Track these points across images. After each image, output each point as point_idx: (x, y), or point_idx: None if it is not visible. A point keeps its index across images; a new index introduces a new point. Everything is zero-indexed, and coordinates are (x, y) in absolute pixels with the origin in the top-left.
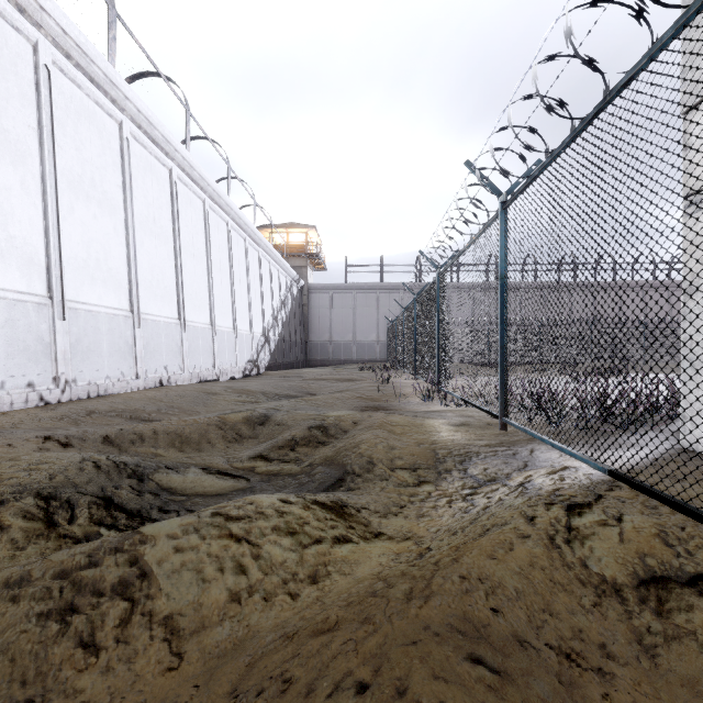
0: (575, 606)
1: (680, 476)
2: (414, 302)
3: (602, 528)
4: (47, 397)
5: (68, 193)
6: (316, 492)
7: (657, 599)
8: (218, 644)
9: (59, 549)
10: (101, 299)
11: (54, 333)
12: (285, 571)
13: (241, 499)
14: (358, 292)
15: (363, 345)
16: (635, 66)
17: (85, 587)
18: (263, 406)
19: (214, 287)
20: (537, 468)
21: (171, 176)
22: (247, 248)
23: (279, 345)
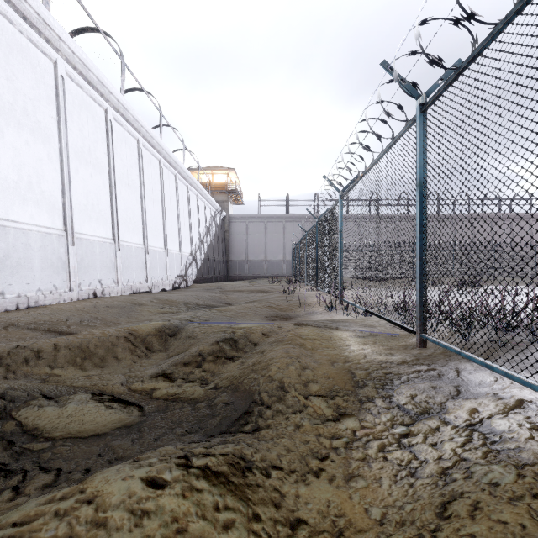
0: None
1: None
2: (316, 225)
3: None
4: None
5: None
6: (215, 434)
7: None
8: None
9: None
10: (33, 218)
11: None
12: None
13: (80, 487)
14: (269, 221)
15: (272, 263)
16: None
17: None
18: (179, 317)
19: (147, 213)
20: (476, 397)
21: (107, 115)
22: (177, 183)
23: (205, 263)
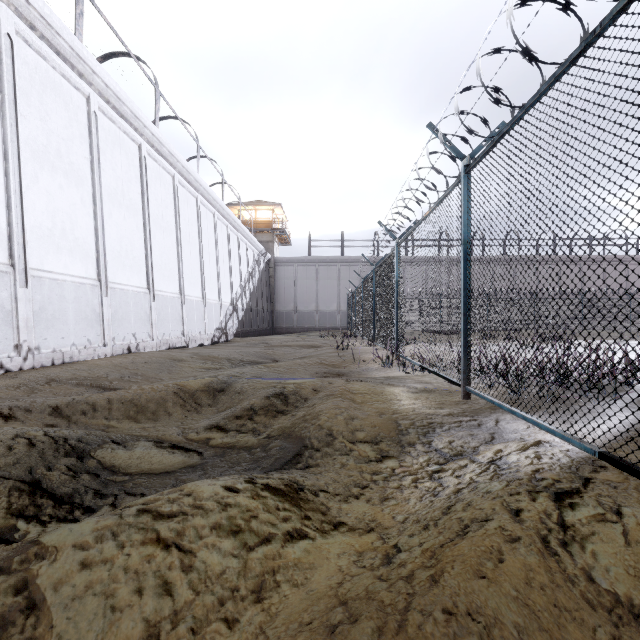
0: None
1: None
2: (373, 273)
3: (602, 526)
4: (8, 364)
5: (32, 163)
6: (271, 470)
7: None
8: None
9: None
10: (67, 268)
11: (16, 301)
12: (222, 587)
13: (178, 488)
14: (321, 265)
15: (325, 314)
16: None
17: None
18: (225, 373)
19: (184, 258)
20: (506, 441)
21: (141, 151)
22: (216, 223)
23: (247, 314)
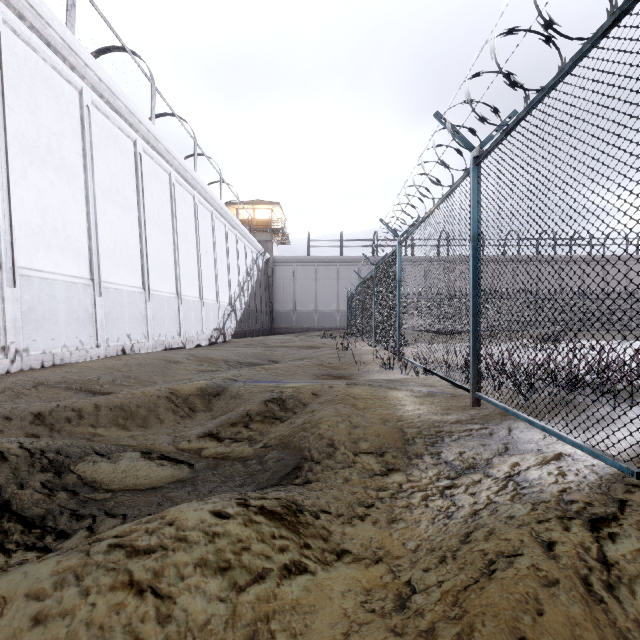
0: None
1: None
2: (373, 272)
3: None
4: None
5: (21, 157)
6: (267, 486)
7: None
8: None
9: None
10: (58, 266)
11: (2, 301)
12: None
13: (159, 515)
14: (320, 265)
15: (324, 314)
16: None
17: None
18: (221, 376)
19: (180, 257)
20: (521, 453)
21: (136, 147)
22: (214, 222)
23: (245, 314)
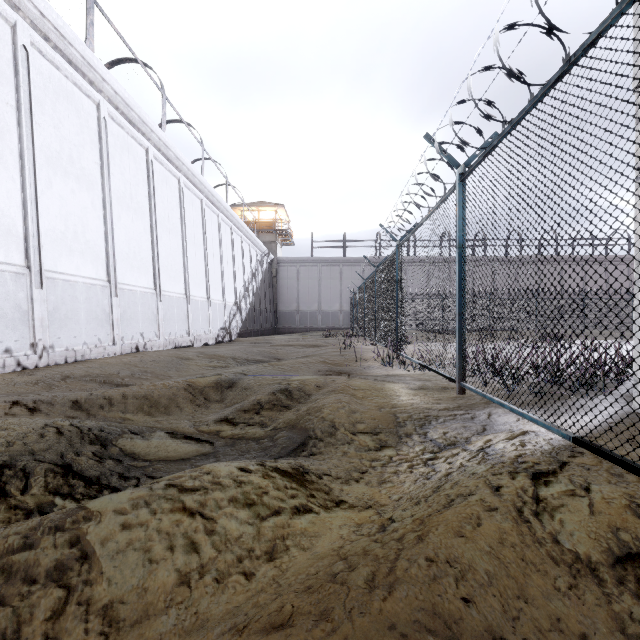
0: (550, 590)
1: (638, 440)
2: (375, 273)
3: (571, 499)
4: (25, 362)
5: (46, 169)
6: (279, 457)
7: (636, 579)
8: (161, 637)
9: (8, 522)
10: (79, 269)
11: (31, 301)
12: (240, 548)
13: (198, 468)
14: (323, 265)
15: (327, 314)
16: (603, 22)
17: (15, 573)
18: (231, 371)
19: (189, 259)
20: (496, 432)
21: (148, 155)
22: (220, 224)
23: (250, 314)
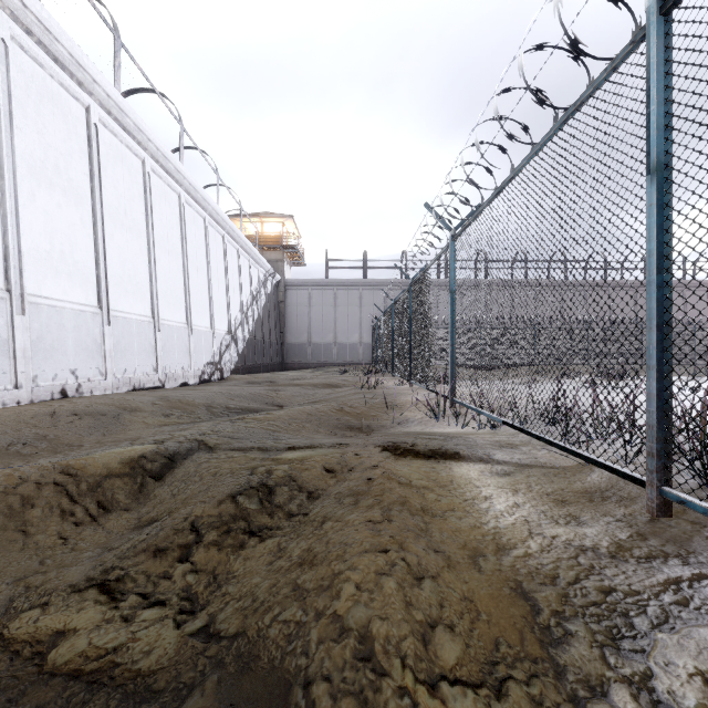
0: None
1: None
2: (409, 288)
3: None
4: None
5: None
6: None
7: None
8: None
9: None
10: None
11: None
12: None
13: None
14: (339, 289)
15: (344, 346)
16: None
17: None
18: (183, 435)
19: (159, 270)
20: None
21: (89, 116)
22: (208, 230)
23: (249, 345)
